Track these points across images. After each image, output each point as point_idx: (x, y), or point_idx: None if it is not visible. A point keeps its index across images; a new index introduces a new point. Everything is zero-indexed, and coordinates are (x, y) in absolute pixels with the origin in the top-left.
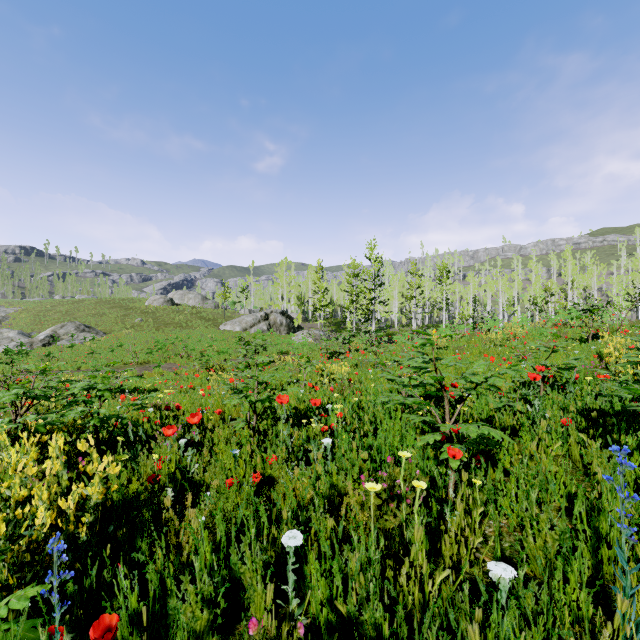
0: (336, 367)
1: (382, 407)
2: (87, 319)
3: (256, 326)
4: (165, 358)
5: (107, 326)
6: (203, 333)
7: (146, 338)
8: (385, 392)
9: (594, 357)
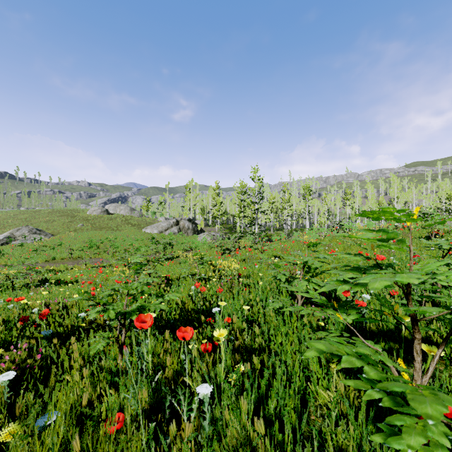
0: (226, 264)
1: (274, 312)
2: (41, 224)
3: (169, 229)
4: (95, 254)
5: (55, 230)
6: (129, 235)
7: (84, 239)
8: (272, 288)
9: (449, 253)
